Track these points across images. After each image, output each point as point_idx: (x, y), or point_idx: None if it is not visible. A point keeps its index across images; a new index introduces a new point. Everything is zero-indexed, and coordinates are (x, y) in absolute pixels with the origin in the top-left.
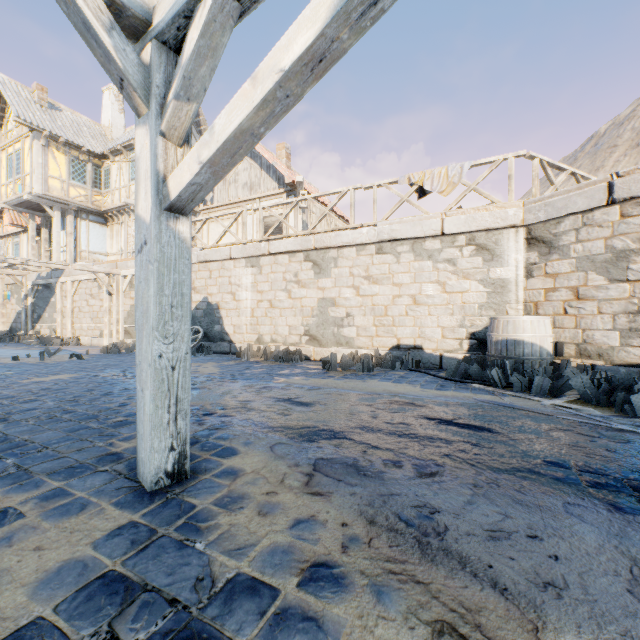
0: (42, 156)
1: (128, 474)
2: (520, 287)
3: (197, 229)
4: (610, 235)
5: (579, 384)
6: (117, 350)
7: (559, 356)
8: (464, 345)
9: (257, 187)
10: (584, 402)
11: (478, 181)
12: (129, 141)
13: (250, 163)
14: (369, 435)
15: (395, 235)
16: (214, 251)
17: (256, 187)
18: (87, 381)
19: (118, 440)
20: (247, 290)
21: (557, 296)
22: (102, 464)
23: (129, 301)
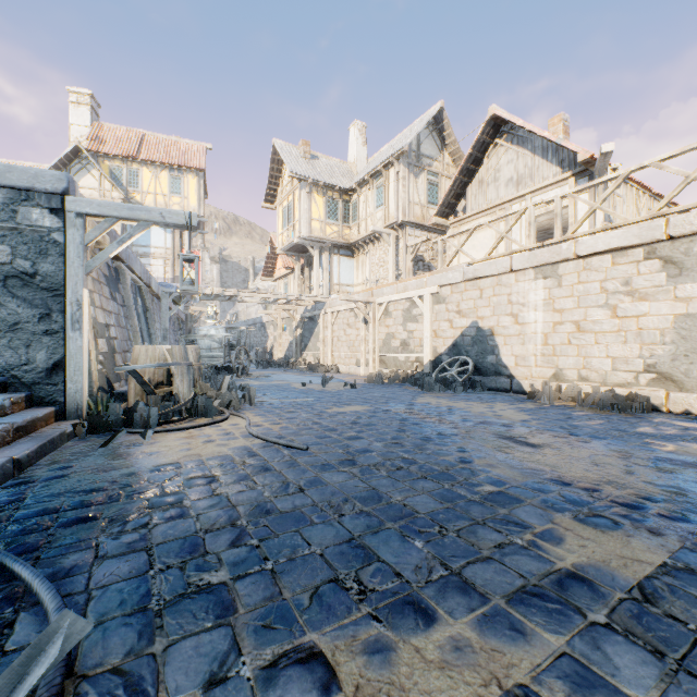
0: (307, 202)
1: (679, 660)
2: None
3: (462, 242)
4: None
5: None
6: (380, 380)
7: None
8: None
9: (527, 180)
10: None
11: None
12: (375, 169)
13: (516, 152)
14: None
15: None
16: (487, 264)
17: (525, 180)
18: (385, 417)
19: (538, 538)
20: (536, 310)
21: None
22: (579, 601)
23: (384, 329)
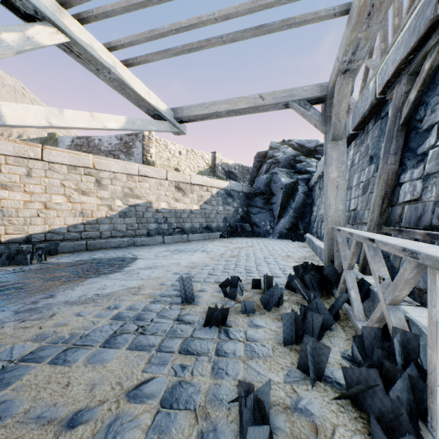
0: None
1: None
2: None
3: None
4: None
5: None
6: None
7: None
8: None
9: None
10: None
11: None
12: None
13: None
14: None
15: None
16: None
17: None
18: None
19: None
20: None
21: None
22: None
23: None
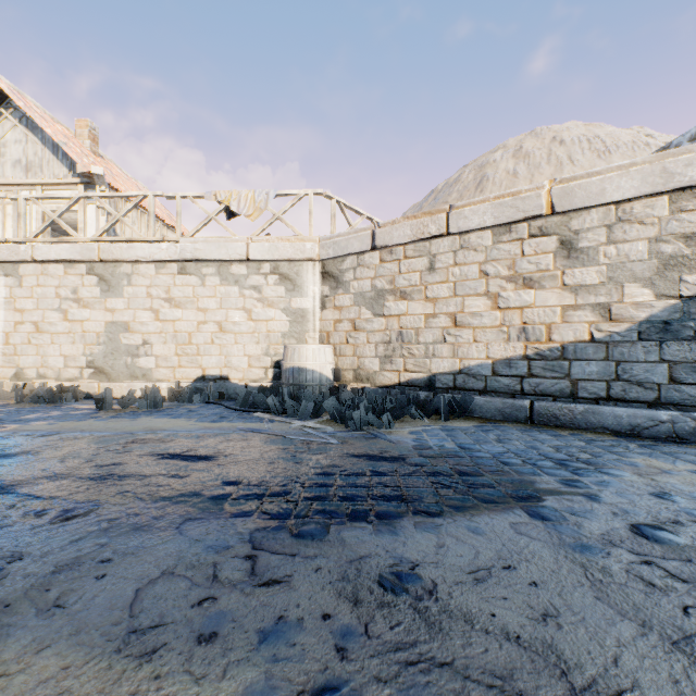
0: None
1: None
2: (317, 317)
3: None
4: (374, 276)
5: (330, 406)
6: None
7: (338, 381)
8: (269, 374)
9: (38, 169)
10: (334, 421)
11: (283, 211)
12: None
13: (26, 134)
14: (49, 484)
15: (199, 255)
16: None
17: (36, 169)
18: None
19: None
20: None
21: (342, 327)
22: None
23: None
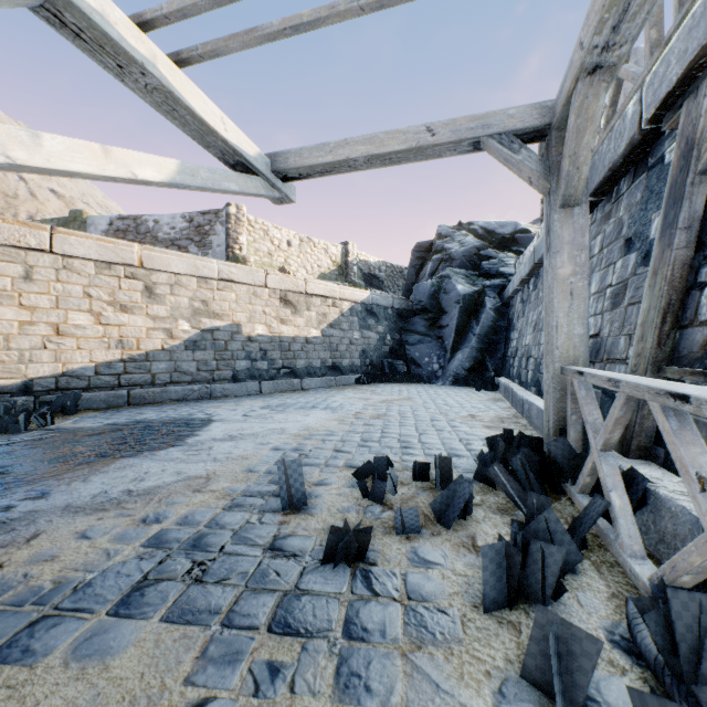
0: None
1: None
2: None
3: None
4: None
5: None
6: None
7: None
8: None
9: None
10: None
11: None
12: None
13: None
14: None
15: None
16: None
17: None
18: None
19: None
20: None
21: None
22: None
23: None
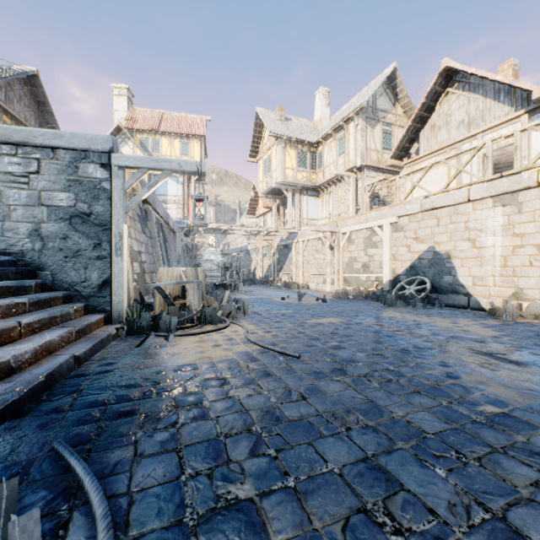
0: (282, 155)
1: None
2: None
3: (419, 178)
4: None
5: None
6: (346, 296)
7: None
8: None
9: (478, 121)
10: None
11: None
12: (337, 124)
13: (467, 97)
14: None
15: None
16: (444, 196)
17: (476, 121)
18: (359, 329)
19: None
20: (494, 235)
21: None
22: None
23: (347, 254)
